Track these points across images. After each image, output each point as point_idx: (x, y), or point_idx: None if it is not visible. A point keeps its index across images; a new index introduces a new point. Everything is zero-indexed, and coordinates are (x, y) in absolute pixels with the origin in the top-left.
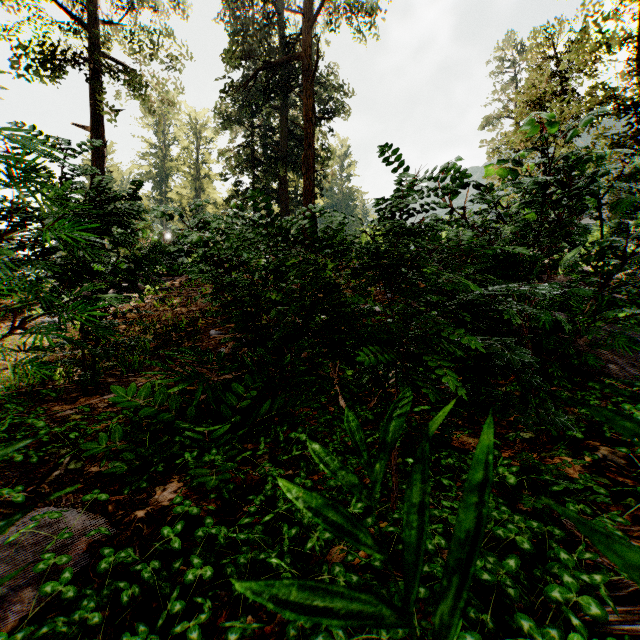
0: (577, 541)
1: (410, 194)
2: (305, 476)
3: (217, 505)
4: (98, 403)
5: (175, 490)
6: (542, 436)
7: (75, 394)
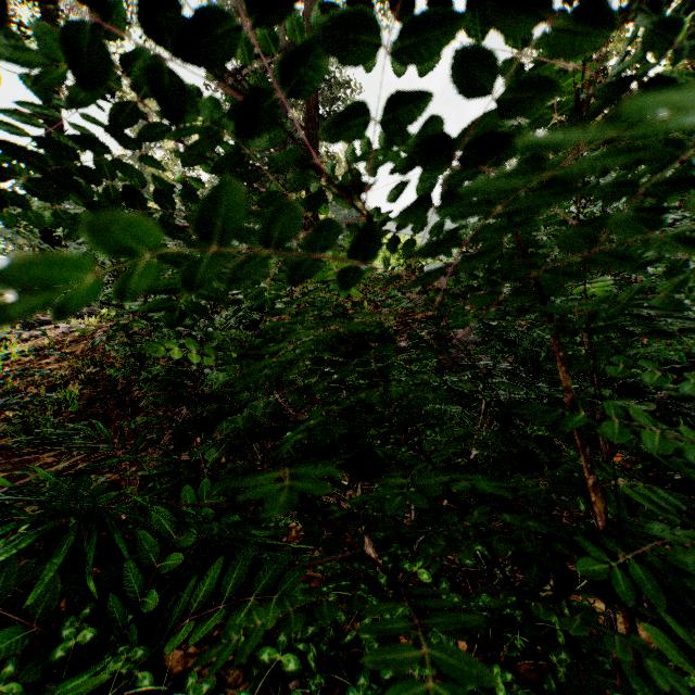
0: None
1: None
2: None
3: None
4: None
5: None
6: None
7: None
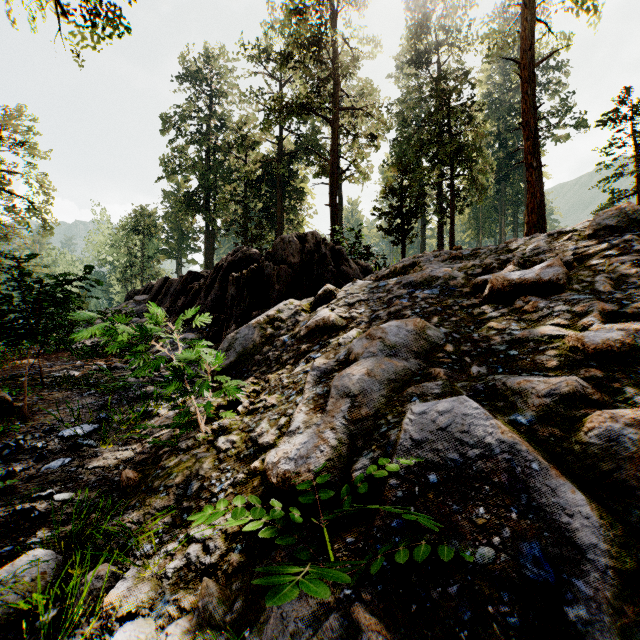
0: None
1: None
2: None
3: None
4: None
5: None
6: None
7: None
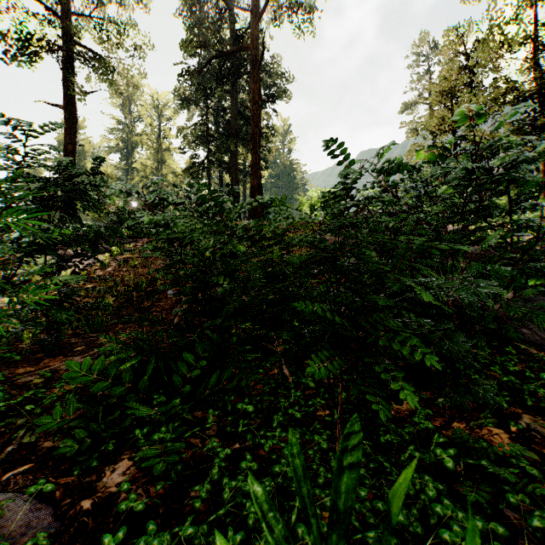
0: (516, 531)
1: (353, 188)
2: (251, 459)
3: (164, 489)
4: (60, 365)
5: (124, 471)
6: (468, 402)
7: (40, 354)
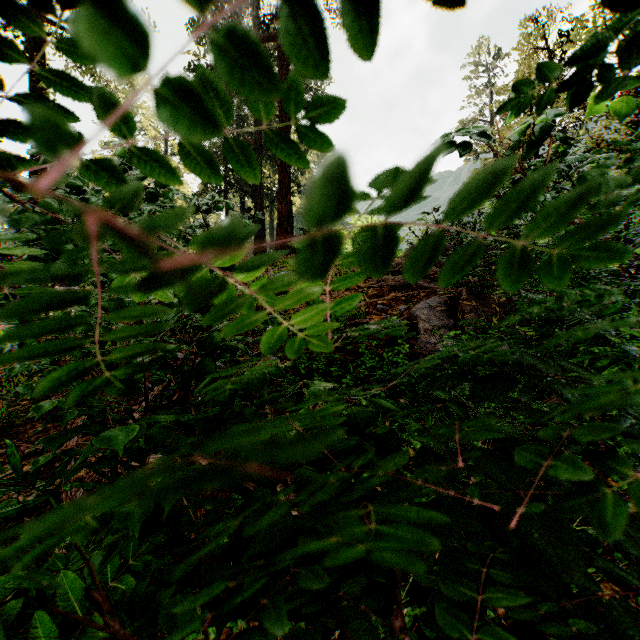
0: None
1: None
2: None
3: None
4: None
5: None
6: None
7: None
